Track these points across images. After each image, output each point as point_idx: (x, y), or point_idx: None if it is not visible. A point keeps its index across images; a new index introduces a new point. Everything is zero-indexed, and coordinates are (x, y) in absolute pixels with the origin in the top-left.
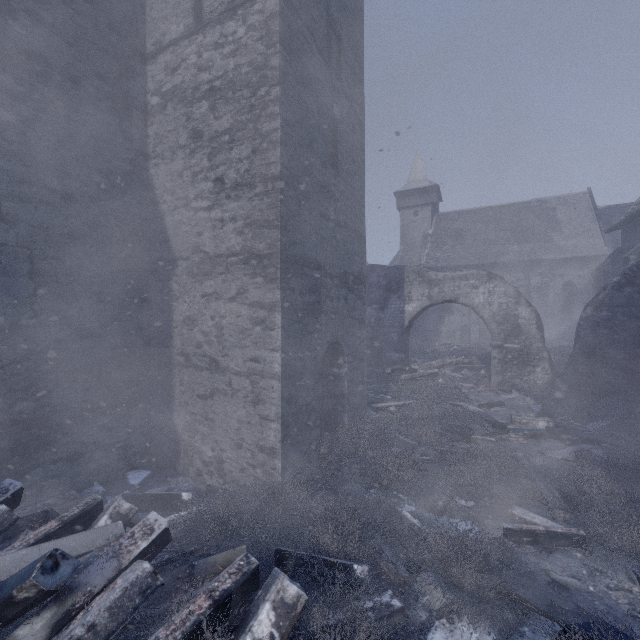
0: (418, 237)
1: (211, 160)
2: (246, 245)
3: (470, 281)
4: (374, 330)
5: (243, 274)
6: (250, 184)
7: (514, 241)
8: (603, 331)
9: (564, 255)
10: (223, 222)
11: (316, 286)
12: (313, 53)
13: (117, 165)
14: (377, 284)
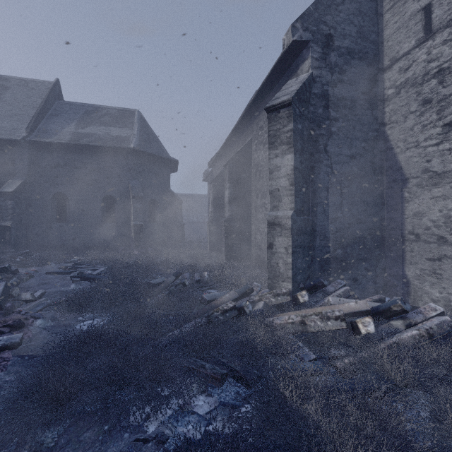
0: None
1: (439, 114)
2: None
3: None
4: None
5: None
6: None
7: None
8: None
9: None
10: (451, 150)
11: None
12: None
13: (370, 135)
14: None
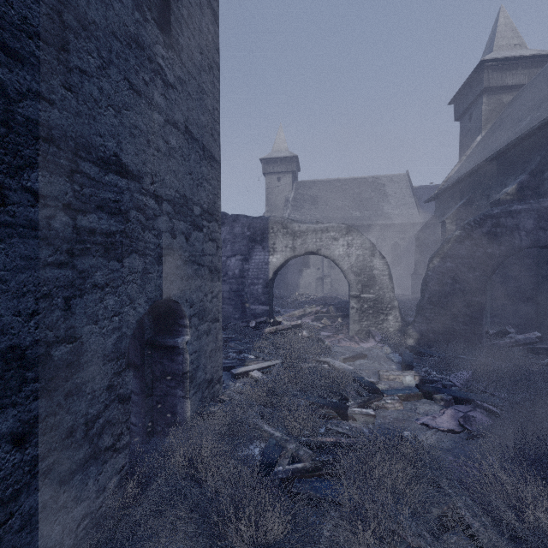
0: (281, 200)
1: None
2: None
3: (331, 233)
4: (238, 282)
5: None
6: None
7: (356, 208)
8: (447, 281)
9: (392, 221)
10: None
11: (118, 204)
12: None
13: None
14: (241, 234)
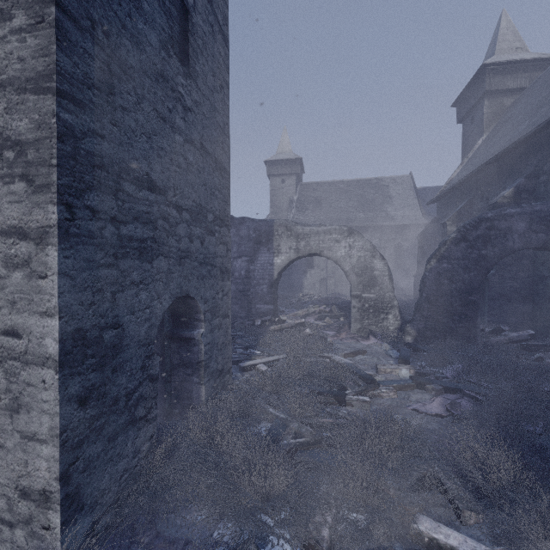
0: (285, 202)
1: None
2: None
3: (333, 235)
4: (244, 282)
5: None
6: (1, 11)
7: (360, 210)
8: (444, 281)
9: (395, 222)
10: None
11: (149, 215)
12: None
13: None
14: (247, 236)
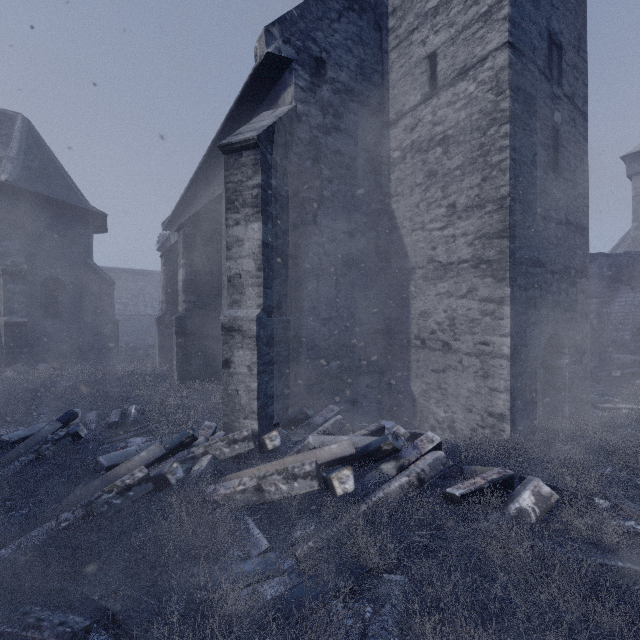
0: None
1: (444, 191)
2: (476, 254)
3: None
4: (594, 327)
5: (473, 276)
6: (480, 205)
7: None
8: None
9: None
10: (455, 237)
11: (538, 282)
12: (535, 78)
13: (374, 207)
14: (598, 275)
